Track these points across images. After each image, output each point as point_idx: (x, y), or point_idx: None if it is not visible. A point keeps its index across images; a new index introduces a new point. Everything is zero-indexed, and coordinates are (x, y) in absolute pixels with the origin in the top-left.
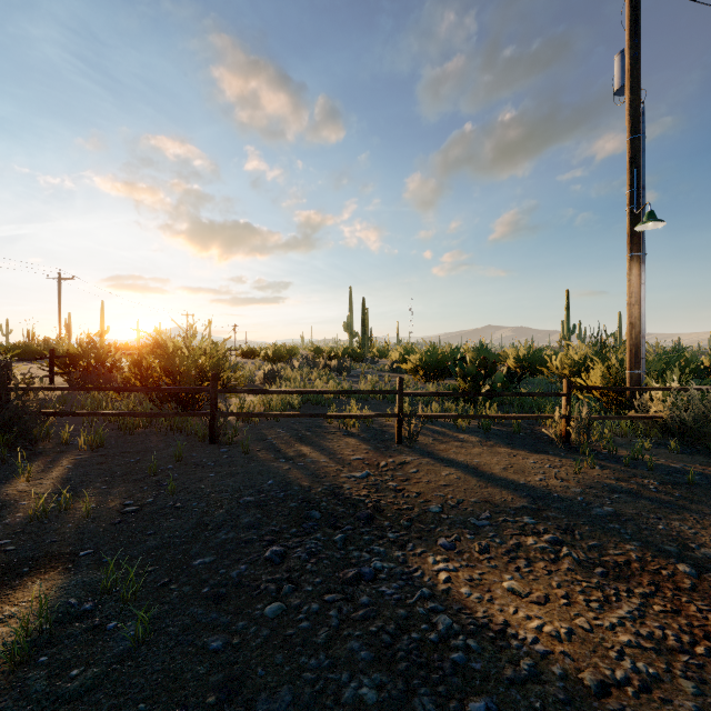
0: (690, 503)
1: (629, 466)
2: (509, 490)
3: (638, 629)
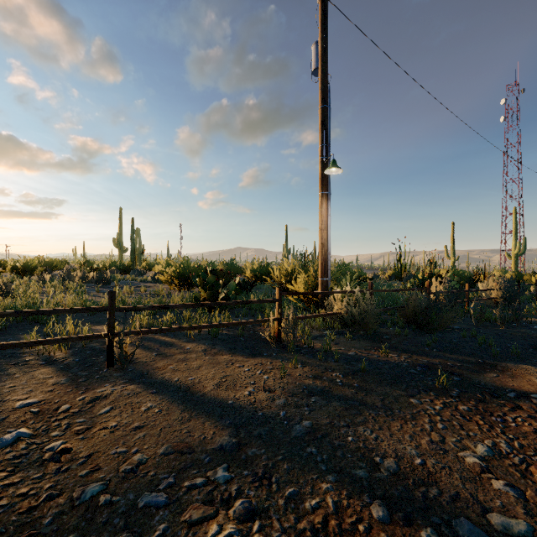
0: (366, 395)
1: (322, 359)
2: (214, 418)
3: None
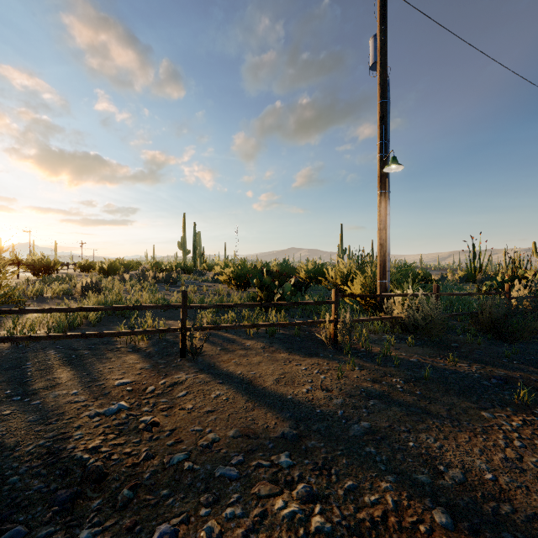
0: (429, 403)
1: (381, 364)
2: (275, 410)
3: None
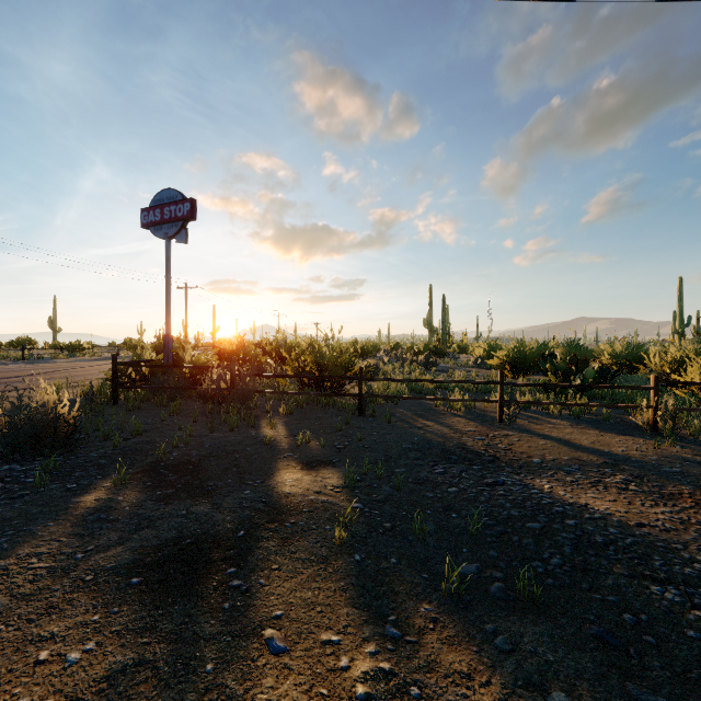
0: None
1: None
2: (595, 455)
3: (672, 515)
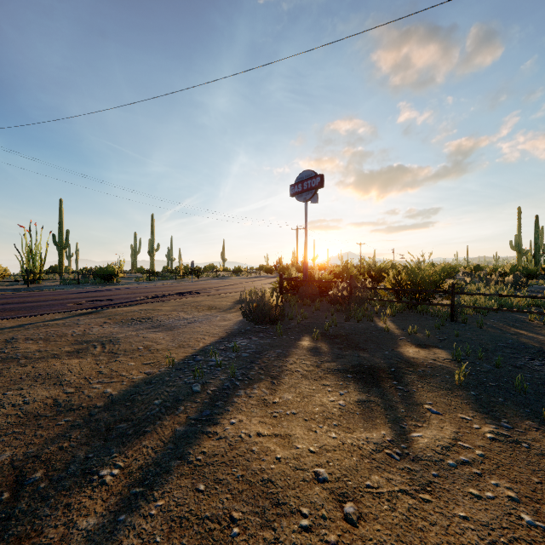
0: None
1: None
2: None
3: None
